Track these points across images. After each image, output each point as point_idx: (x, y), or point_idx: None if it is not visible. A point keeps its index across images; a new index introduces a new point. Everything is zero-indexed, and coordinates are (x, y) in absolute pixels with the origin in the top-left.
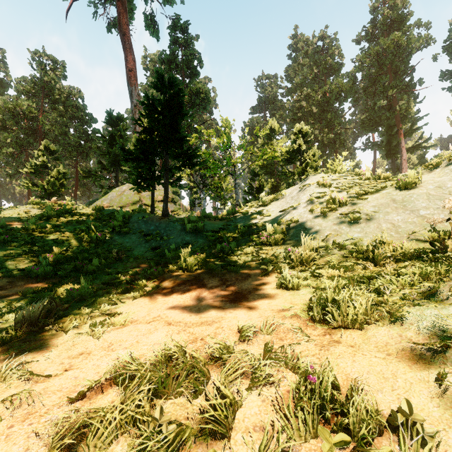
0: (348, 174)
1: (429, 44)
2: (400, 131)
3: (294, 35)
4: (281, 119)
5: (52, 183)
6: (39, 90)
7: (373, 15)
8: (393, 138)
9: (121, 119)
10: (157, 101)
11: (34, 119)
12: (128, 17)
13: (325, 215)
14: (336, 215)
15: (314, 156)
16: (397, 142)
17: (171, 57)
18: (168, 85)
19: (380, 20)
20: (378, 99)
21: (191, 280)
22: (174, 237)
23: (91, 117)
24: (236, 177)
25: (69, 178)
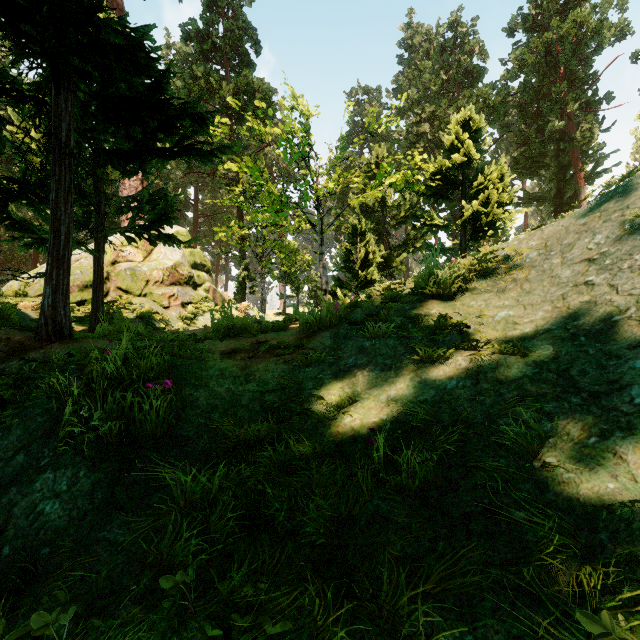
0: None
1: (624, 35)
2: (580, 174)
3: (408, 24)
4: None
5: None
6: None
7: None
8: (567, 185)
9: None
10: None
11: None
12: None
13: None
14: None
15: (500, 182)
16: (575, 191)
17: (206, 34)
18: None
19: None
20: (545, 122)
21: None
22: None
23: None
24: (323, 229)
25: None
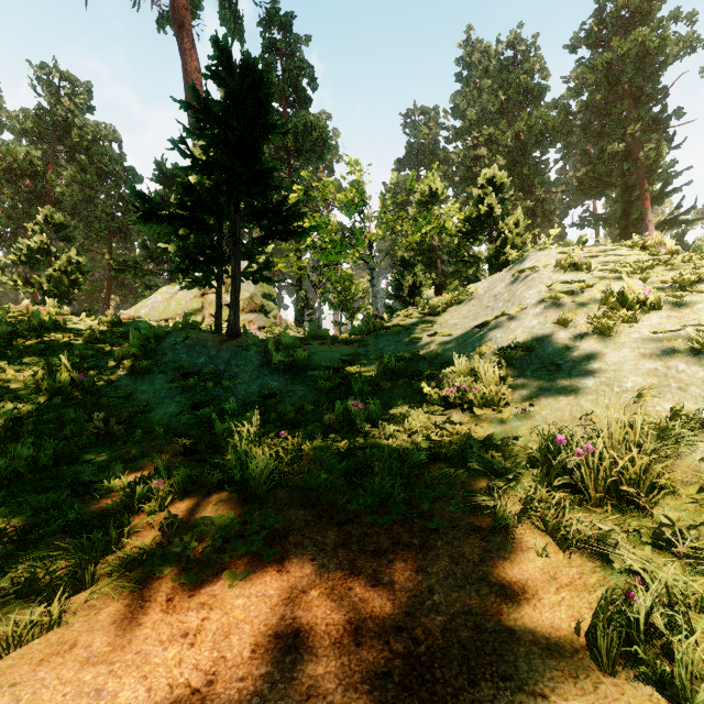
0: (616, 247)
1: (694, 48)
2: (645, 195)
3: (467, 42)
4: (445, 179)
5: (57, 279)
6: (49, 130)
7: (599, 3)
8: (633, 206)
9: (179, 175)
10: (219, 106)
11: (39, 177)
12: (193, 6)
13: (606, 333)
14: (639, 333)
15: (517, 226)
16: (640, 213)
17: None
18: (240, 74)
19: (611, 10)
20: (608, 143)
21: (250, 536)
22: (244, 381)
23: (133, 174)
24: (375, 266)
25: (88, 271)
